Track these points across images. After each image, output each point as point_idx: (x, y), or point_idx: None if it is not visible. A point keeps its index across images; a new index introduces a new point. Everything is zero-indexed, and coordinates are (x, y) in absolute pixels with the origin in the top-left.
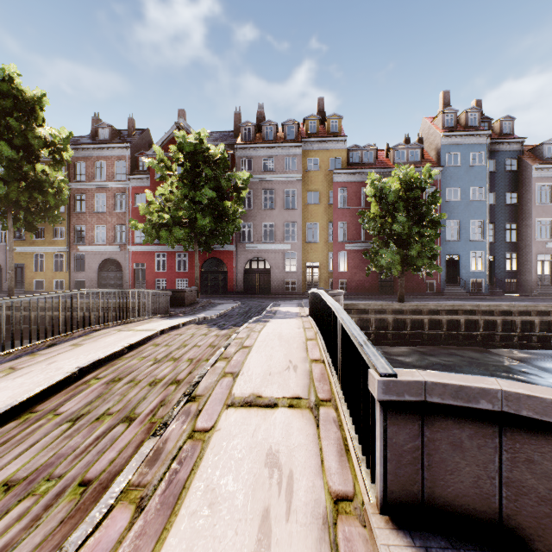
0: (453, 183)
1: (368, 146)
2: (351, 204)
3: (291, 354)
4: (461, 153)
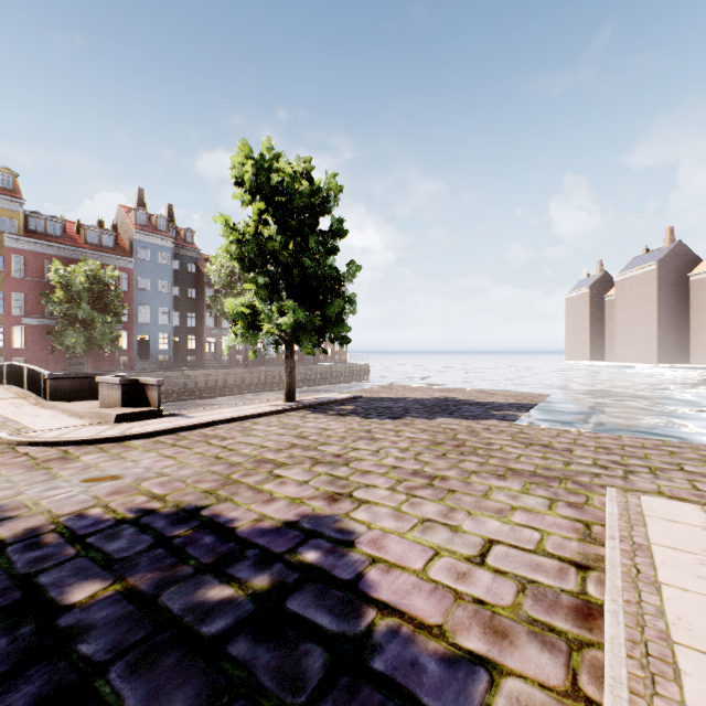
0: (145, 274)
1: (55, 217)
2: (32, 276)
3: (1, 392)
4: (152, 250)
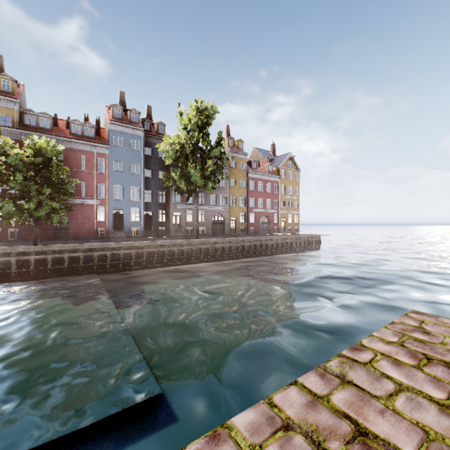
0: (119, 158)
1: (45, 114)
2: None
3: None
4: (125, 138)
